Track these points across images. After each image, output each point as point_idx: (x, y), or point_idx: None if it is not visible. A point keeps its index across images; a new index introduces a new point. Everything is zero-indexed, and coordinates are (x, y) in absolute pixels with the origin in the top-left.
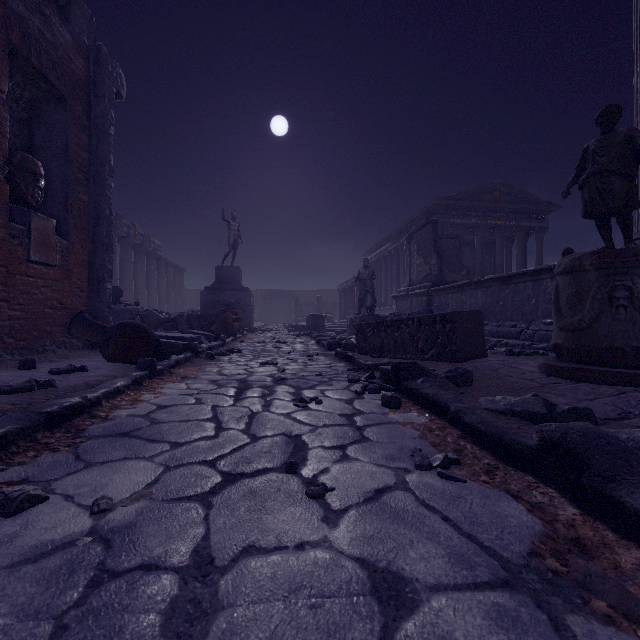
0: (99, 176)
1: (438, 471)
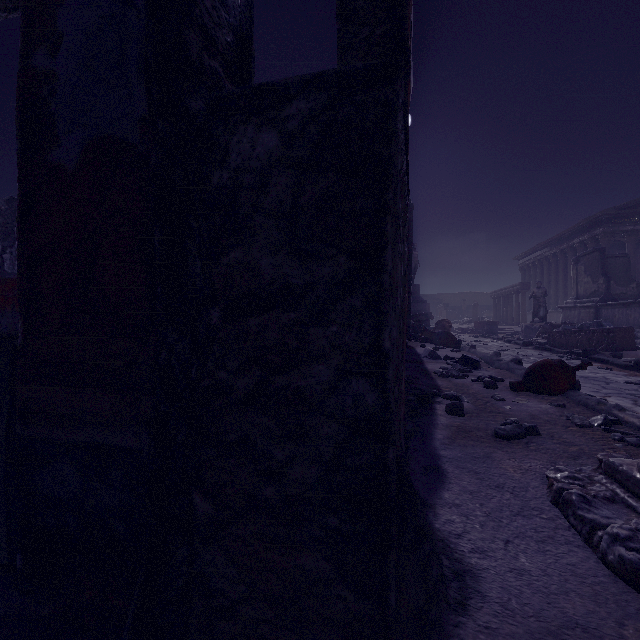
0: (410, 262)
1: (605, 368)
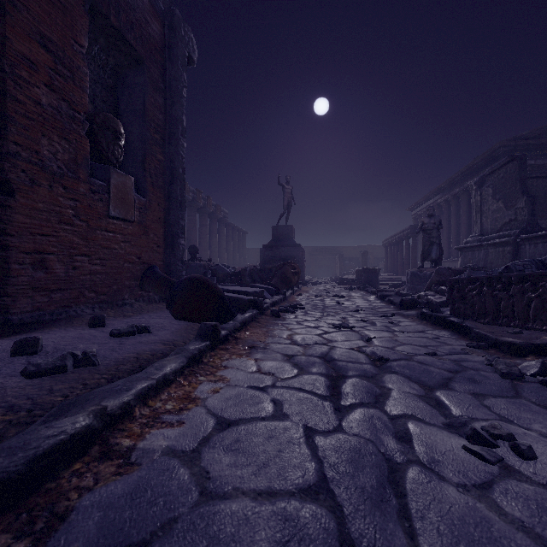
0: (173, 136)
1: None
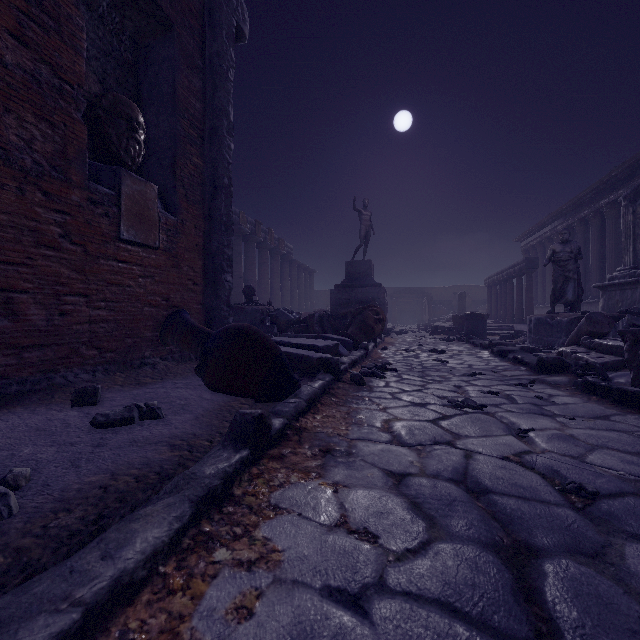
0: (215, 134)
1: None
